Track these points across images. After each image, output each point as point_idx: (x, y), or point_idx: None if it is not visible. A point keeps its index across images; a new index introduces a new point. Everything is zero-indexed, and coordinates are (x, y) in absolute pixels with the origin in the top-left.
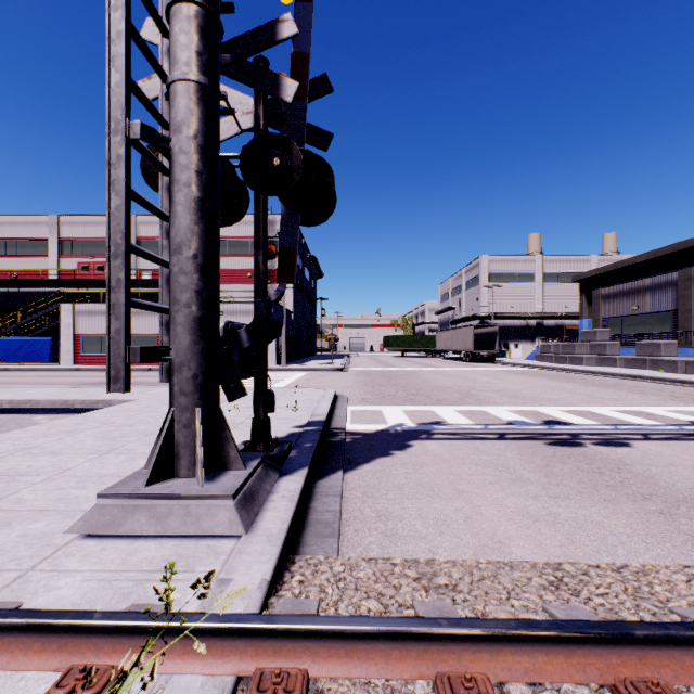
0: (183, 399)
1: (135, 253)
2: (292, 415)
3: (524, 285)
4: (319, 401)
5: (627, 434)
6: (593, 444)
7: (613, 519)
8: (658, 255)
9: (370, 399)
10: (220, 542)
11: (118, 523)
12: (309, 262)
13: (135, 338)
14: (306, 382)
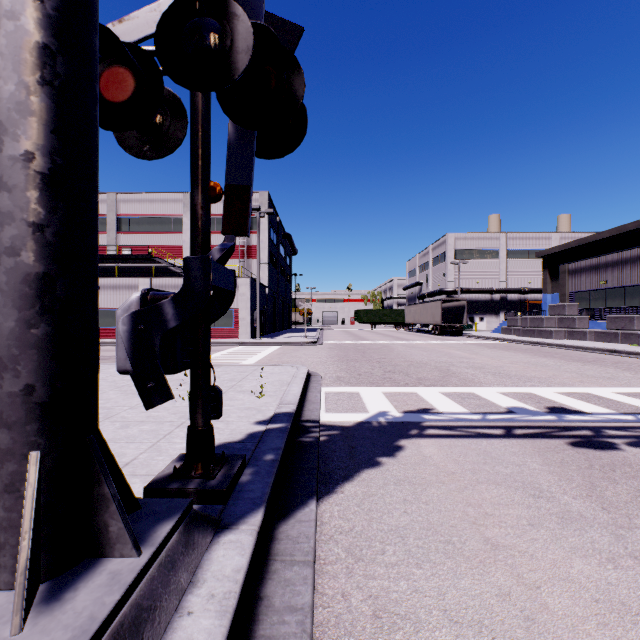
0: (3, 435)
1: None
2: (256, 404)
3: (488, 262)
4: (289, 383)
5: None
6: (628, 444)
7: None
8: (622, 231)
9: (345, 378)
10: None
11: None
12: (284, 240)
13: (112, 312)
14: (278, 357)
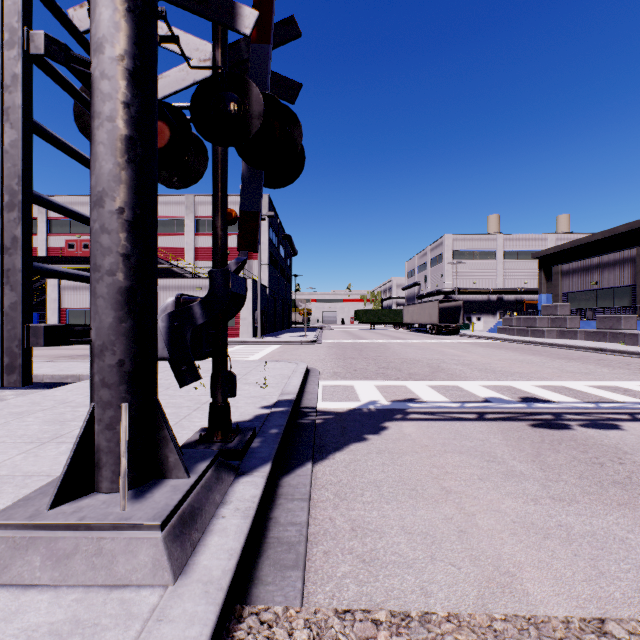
0: (105, 392)
1: (44, 206)
2: (261, 393)
3: (485, 262)
4: (290, 377)
5: (612, 413)
6: (580, 425)
7: (639, 535)
8: (614, 233)
9: (342, 373)
10: (139, 594)
11: (2, 566)
12: (284, 241)
13: None
14: (279, 354)
